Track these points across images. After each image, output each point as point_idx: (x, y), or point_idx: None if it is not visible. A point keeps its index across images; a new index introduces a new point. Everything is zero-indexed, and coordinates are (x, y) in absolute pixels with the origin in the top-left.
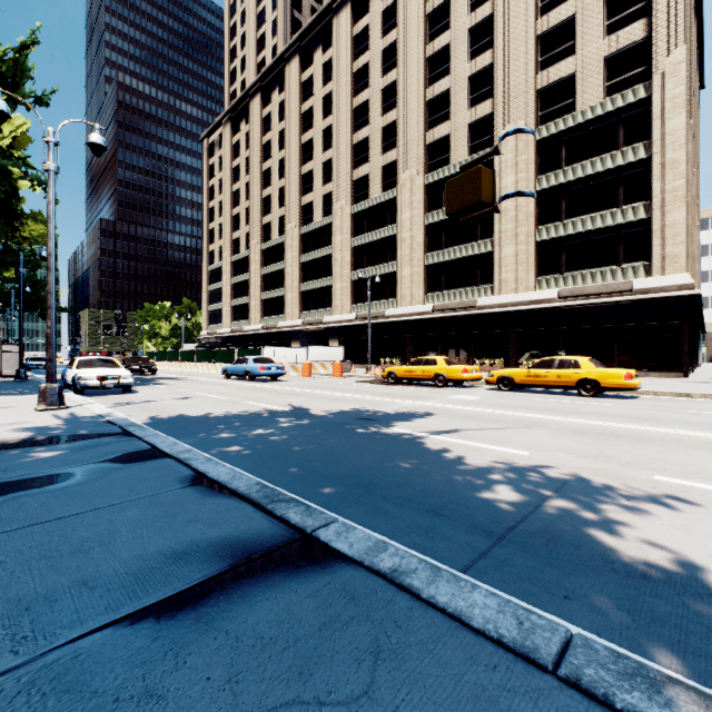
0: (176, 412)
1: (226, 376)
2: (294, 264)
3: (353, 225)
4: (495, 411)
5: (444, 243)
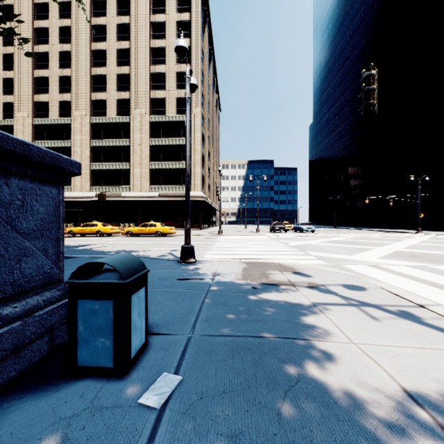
0: None
1: None
2: None
3: (34, 132)
4: (121, 242)
5: (103, 159)
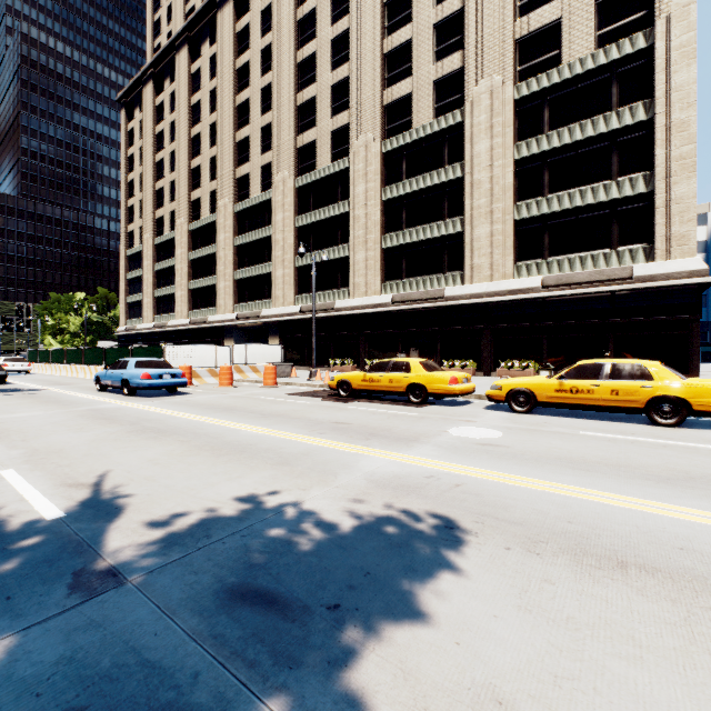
0: None
1: (99, 387)
2: (227, 247)
3: (297, 201)
4: (596, 494)
5: (405, 222)
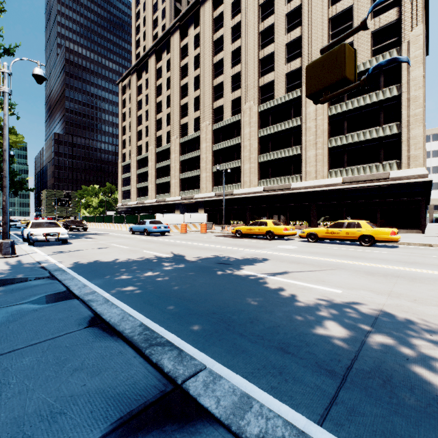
0: (93, 258)
1: (132, 232)
2: (176, 161)
3: (213, 137)
4: (309, 257)
5: (270, 148)
